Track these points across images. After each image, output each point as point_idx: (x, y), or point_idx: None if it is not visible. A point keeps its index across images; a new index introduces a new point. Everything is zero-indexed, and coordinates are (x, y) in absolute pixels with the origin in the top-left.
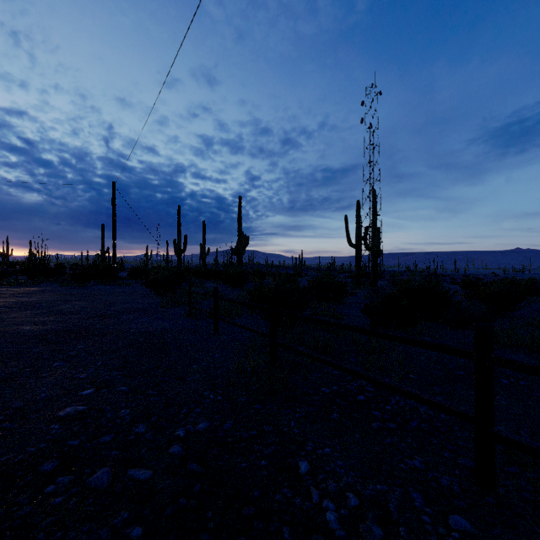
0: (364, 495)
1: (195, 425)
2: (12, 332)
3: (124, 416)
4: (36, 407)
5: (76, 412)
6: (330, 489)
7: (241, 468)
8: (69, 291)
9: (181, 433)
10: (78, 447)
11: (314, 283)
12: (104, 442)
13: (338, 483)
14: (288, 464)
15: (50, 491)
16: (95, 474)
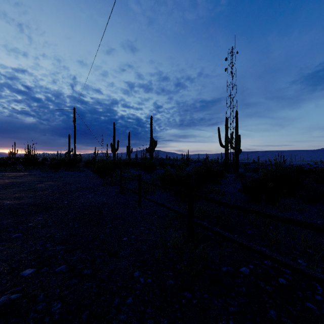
0: None
1: None
2: None
3: (54, 310)
4: None
5: (7, 303)
6: None
7: None
8: (46, 175)
9: None
10: None
11: (201, 170)
12: None
13: None
14: None
15: None
16: None
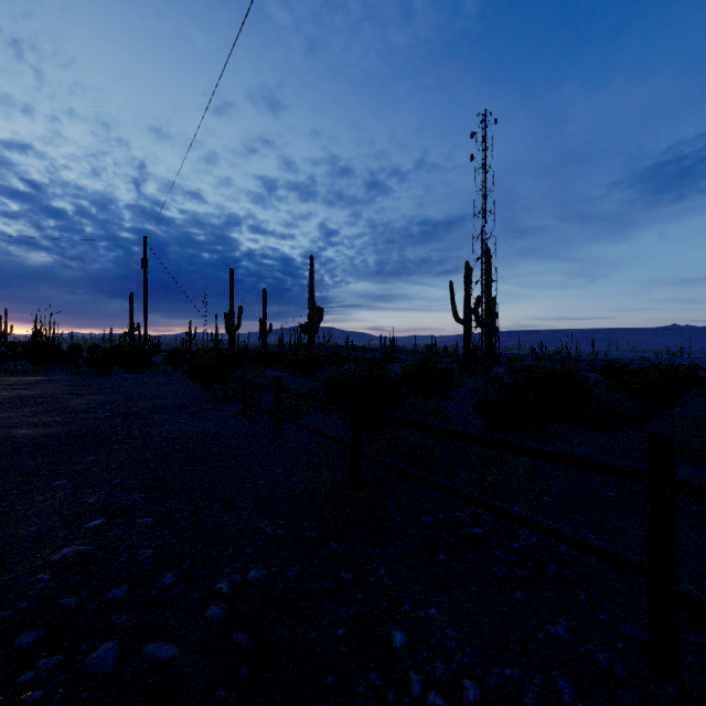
0: (488, 684)
1: (244, 574)
2: (0, 437)
3: (144, 560)
4: (21, 548)
5: (76, 554)
6: (438, 675)
7: (309, 641)
8: (85, 381)
9: (224, 586)
10: (74, 609)
11: (409, 370)
12: (112, 601)
13: (449, 663)
14: (376, 634)
15: (25, 680)
16: (95, 652)
